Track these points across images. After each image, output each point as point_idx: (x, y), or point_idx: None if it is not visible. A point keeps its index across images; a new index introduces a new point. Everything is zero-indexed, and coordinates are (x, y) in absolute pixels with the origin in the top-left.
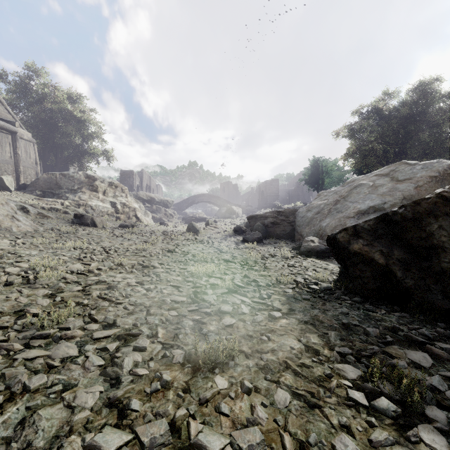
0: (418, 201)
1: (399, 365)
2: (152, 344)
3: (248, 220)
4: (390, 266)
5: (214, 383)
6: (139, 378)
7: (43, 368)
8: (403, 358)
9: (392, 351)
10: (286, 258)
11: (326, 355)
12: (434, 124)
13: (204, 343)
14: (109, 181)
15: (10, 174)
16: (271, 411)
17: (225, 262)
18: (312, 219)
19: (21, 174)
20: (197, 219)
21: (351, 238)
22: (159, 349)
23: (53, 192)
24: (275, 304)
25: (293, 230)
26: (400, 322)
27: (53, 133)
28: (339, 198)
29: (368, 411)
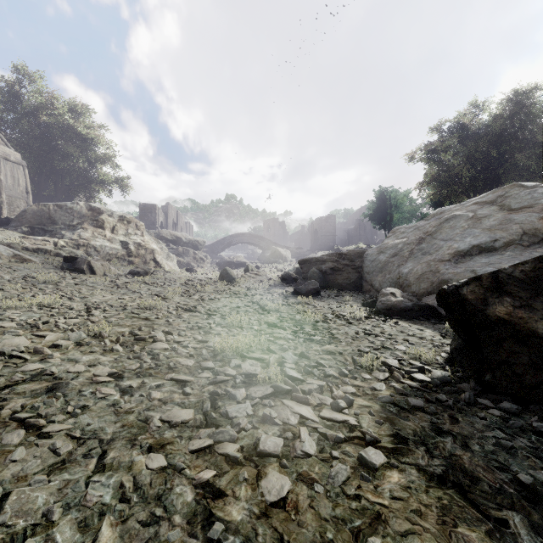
0: None
1: None
2: None
3: (300, 265)
4: None
5: None
6: None
7: None
8: None
9: None
10: (358, 319)
11: None
12: (535, 143)
13: None
14: (119, 214)
15: None
16: None
17: (269, 328)
18: (387, 264)
19: (3, 205)
20: (235, 263)
21: (489, 293)
22: None
23: (44, 228)
24: (363, 421)
25: (360, 278)
26: None
27: (51, 155)
28: (424, 235)
29: None
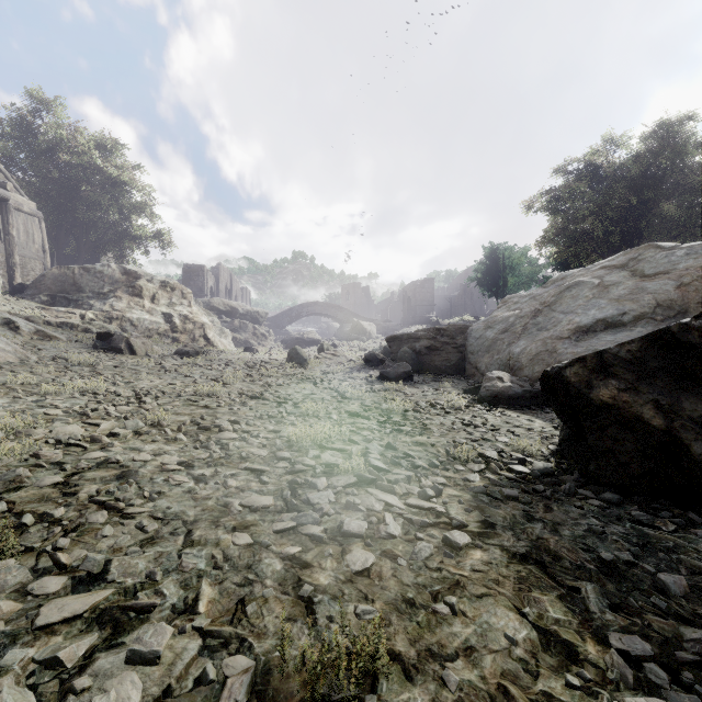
0: None
1: None
2: (178, 638)
3: (388, 343)
4: (677, 433)
5: None
6: None
7: None
8: None
9: None
10: (457, 409)
11: (594, 661)
12: (686, 188)
13: (305, 628)
14: (161, 279)
15: (0, 267)
16: None
17: (351, 417)
18: (495, 342)
19: (16, 268)
20: (306, 341)
21: (594, 375)
22: (192, 655)
23: (68, 297)
24: (452, 509)
25: (463, 359)
26: None
27: (73, 204)
28: (541, 306)
29: None
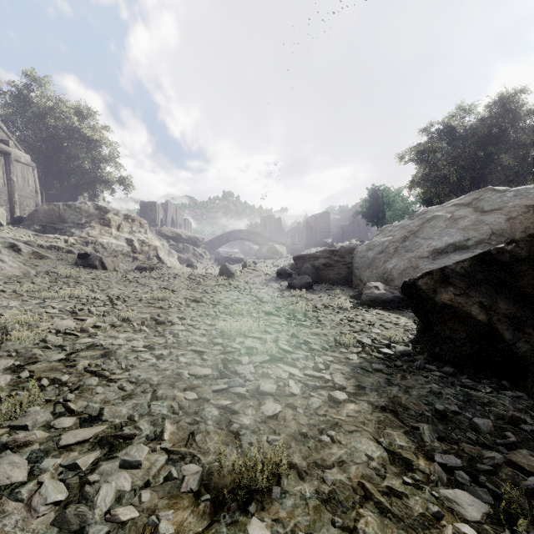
0: None
1: None
2: (152, 454)
3: (295, 261)
4: (494, 325)
5: None
6: (120, 528)
7: None
8: None
9: (521, 461)
10: (344, 309)
11: (423, 470)
12: (520, 144)
13: (234, 449)
14: (124, 213)
15: (4, 204)
16: None
17: (266, 315)
18: (374, 260)
19: (16, 205)
20: (233, 259)
21: (438, 284)
22: (162, 464)
23: (55, 226)
24: (336, 377)
25: (350, 273)
26: (517, 406)
27: (58, 156)
28: (408, 234)
29: None
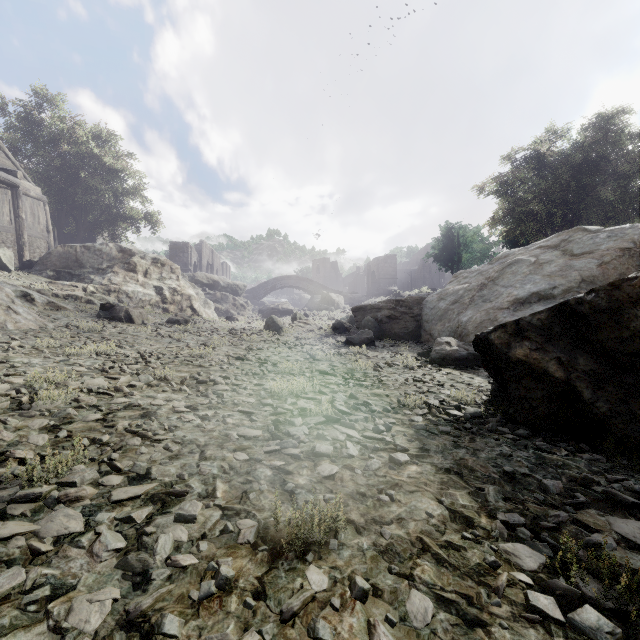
0: (616, 283)
1: (602, 545)
2: (205, 510)
3: (353, 313)
4: (573, 382)
5: (305, 580)
6: (181, 572)
7: (22, 554)
8: (608, 531)
9: (588, 520)
10: (410, 368)
11: (484, 527)
12: (620, 175)
13: (290, 507)
14: (152, 256)
15: (10, 246)
16: (402, 634)
17: (320, 375)
18: (446, 312)
19: (25, 247)
20: (280, 311)
21: (512, 338)
22: (216, 519)
23: (71, 272)
24: (398, 440)
25: (419, 327)
26: (592, 469)
27: (73, 189)
28: (486, 281)
29: (564, 632)
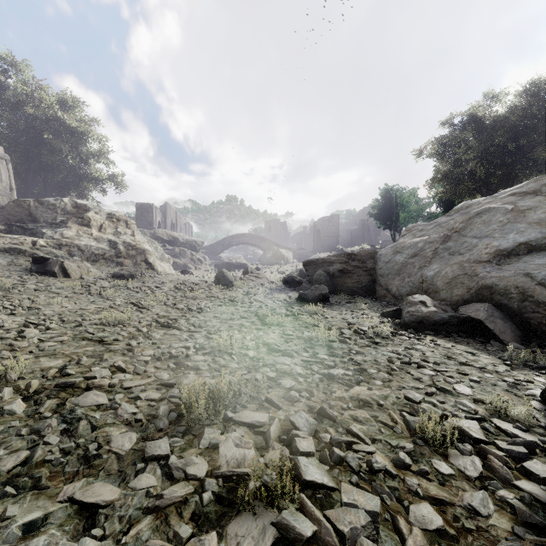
0: None
1: None
2: None
3: (305, 267)
4: None
5: None
6: None
7: None
8: None
9: None
10: (384, 337)
11: None
12: None
13: None
14: (108, 211)
15: None
16: None
17: (270, 353)
18: (405, 265)
19: None
20: (235, 265)
21: None
22: None
23: (23, 226)
24: None
25: (373, 281)
26: None
27: (39, 150)
28: (450, 232)
29: None
